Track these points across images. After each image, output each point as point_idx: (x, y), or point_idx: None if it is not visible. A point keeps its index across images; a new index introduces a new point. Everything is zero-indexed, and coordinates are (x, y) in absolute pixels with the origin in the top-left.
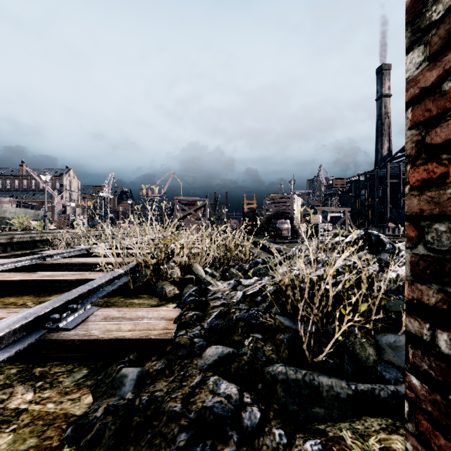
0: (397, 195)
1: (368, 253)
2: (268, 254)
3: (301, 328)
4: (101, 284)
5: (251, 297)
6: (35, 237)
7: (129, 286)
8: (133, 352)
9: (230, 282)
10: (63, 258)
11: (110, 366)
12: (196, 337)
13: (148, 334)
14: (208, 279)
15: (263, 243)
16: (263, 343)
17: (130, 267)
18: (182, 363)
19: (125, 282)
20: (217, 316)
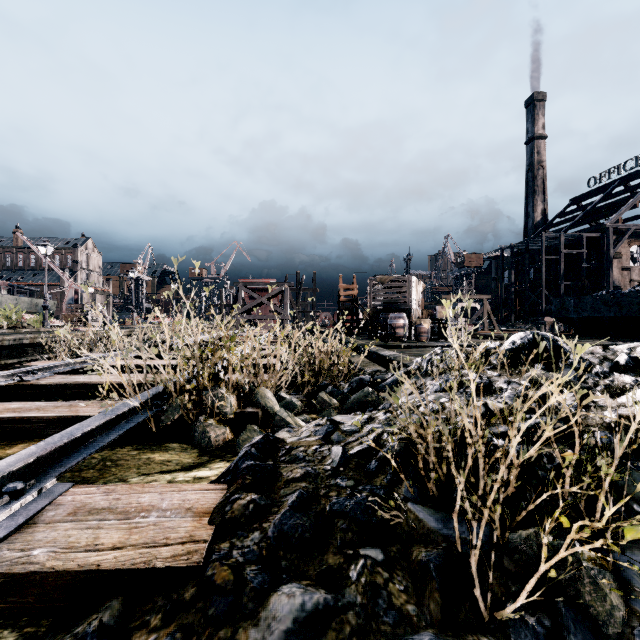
0: (556, 278)
1: (543, 369)
2: (376, 365)
3: (459, 535)
4: (91, 430)
5: (359, 459)
6: (23, 340)
7: (149, 427)
8: (114, 603)
9: (319, 423)
10: (53, 376)
11: (59, 639)
12: (249, 564)
13: (150, 557)
14: (282, 415)
15: (369, 348)
16: (388, 574)
17: (153, 394)
18: (214, 639)
19: (139, 422)
20: (294, 507)
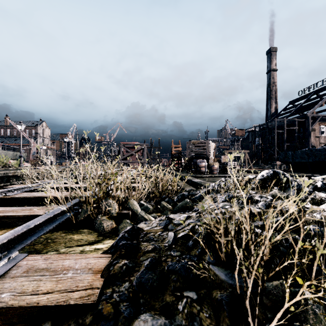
0: (282, 141)
1: (278, 189)
2: (191, 187)
3: (238, 283)
4: (40, 223)
5: (183, 240)
6: (8, 173)
7: (72, 221)
8: (46, 325)
9: (161, 219)
10: (23, 193)
11: None
12: (122, 302)
13: (67, 298)
14: (142, 214)
15: (187, 177)
16: (199, 307)
17: (74, 203)
18: None
19: (66, 218)
20: (147, 267)
